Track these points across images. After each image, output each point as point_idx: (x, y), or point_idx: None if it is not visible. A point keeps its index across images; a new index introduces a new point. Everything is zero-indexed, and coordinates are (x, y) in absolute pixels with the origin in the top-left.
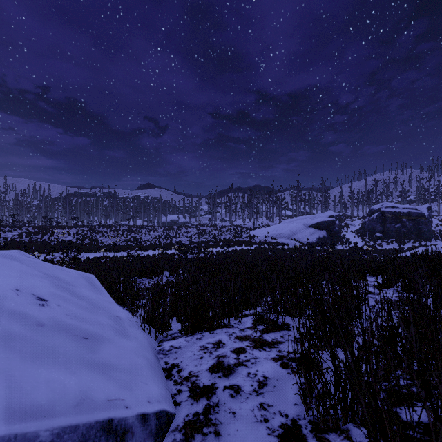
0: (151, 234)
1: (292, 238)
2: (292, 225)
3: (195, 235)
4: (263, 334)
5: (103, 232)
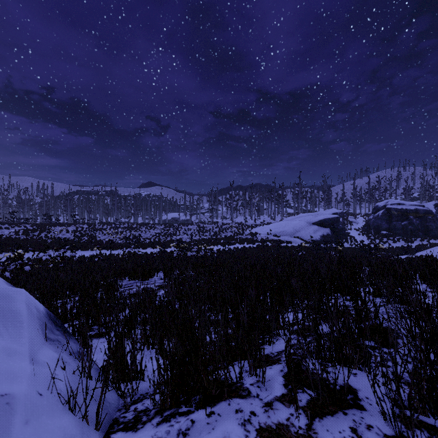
0: (151, 231)
1: (295, 236)
2: (295, 222)
3: (195, 232)
4: (313, 422)
5: (102, 229)
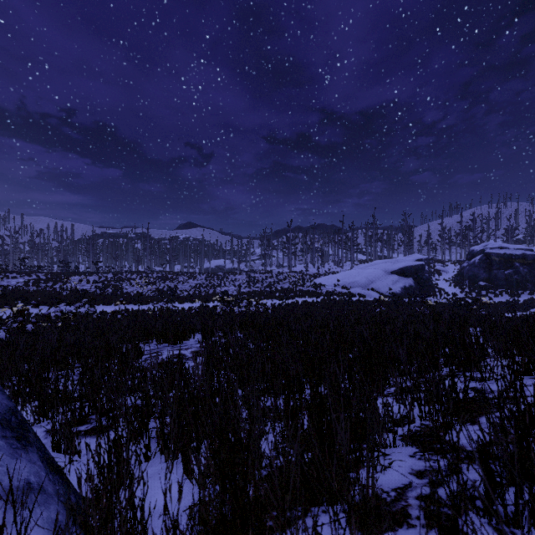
0: (190, 282)
1: (369, 288)
2: (369, 271)
3: (244, 283)
4: None
5: (131, 279)
